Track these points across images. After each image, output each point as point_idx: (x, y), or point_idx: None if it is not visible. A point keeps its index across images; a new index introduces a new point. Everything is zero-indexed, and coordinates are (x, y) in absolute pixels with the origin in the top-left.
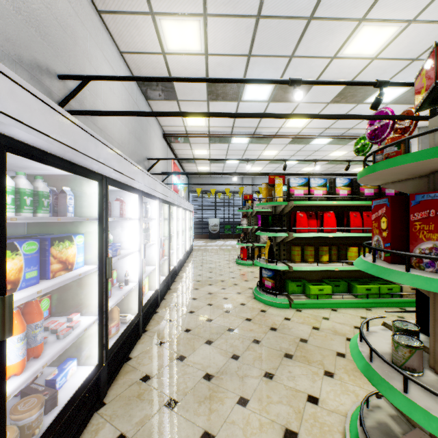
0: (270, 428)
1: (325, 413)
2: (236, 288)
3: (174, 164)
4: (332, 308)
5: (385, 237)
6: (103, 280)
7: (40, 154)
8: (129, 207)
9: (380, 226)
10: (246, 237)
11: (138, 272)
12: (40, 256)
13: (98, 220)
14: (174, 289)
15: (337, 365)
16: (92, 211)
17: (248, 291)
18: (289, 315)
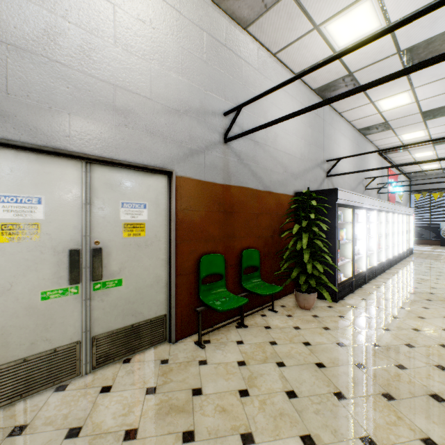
0: (437, 314)
1: None
2: None
3: (389, 172)
4: None
5: None
6: (353, 246)
7: (341, 205)
8: (359, 216)
9: None
10: None
11: (365, 249)
12: None
13: (352, 223)
14: (388, 272)
15: None
16: (348, 220)
17: None
18: None
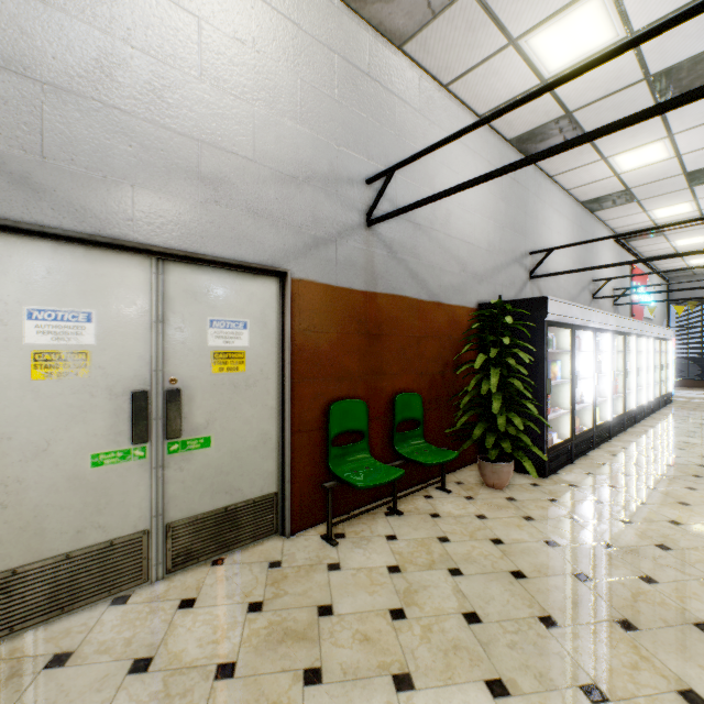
0: None
1: None
2: None
3: (633, 270)
4: None
5: None
6: (572, 389)
7: (554, 323)
8: (582, 341)
9: None
10: None
11: (592, 395)
12: None
13: (570, 352)
14: (630, 431)
15: None
16: (565, 347)
17: None
18: None
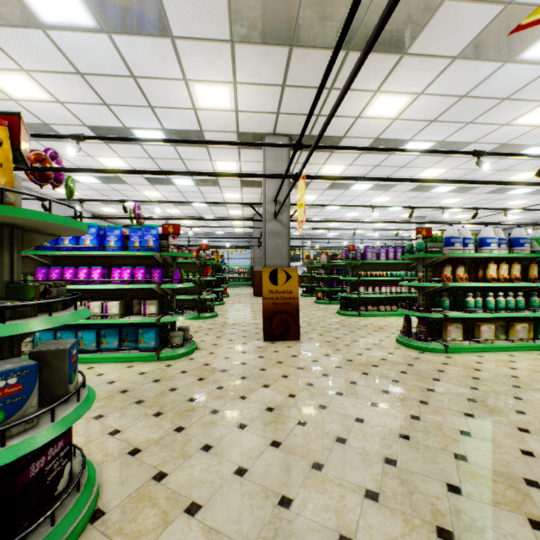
0: None
1: None
2: None
3: None
4: None
5: None
6: None
7: None
8: None
9: None
10: None
11: None
12: None
13: None
14: None
15: None
16: None
17: None
18: None
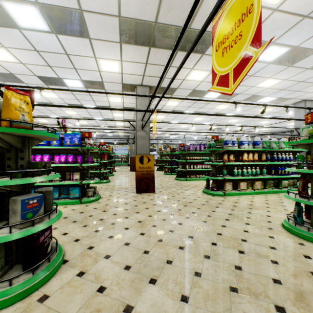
0: None
1: None
2: None
3: None
4: None
5: None
6: None
7: None
8: None
9: None
10: None
11: None
12: None
13: None
14: None
15: None
16: None
17: None
18: None
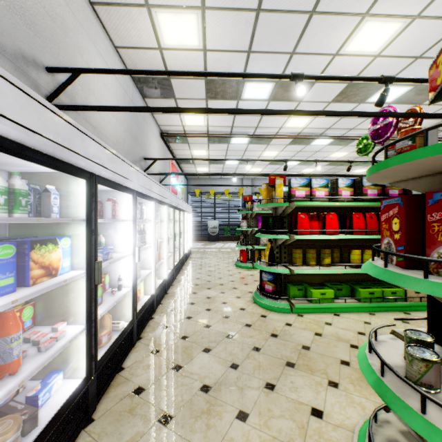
0: None
1: (330, 427)
2: (235, 292)
3: (172, 165)
4: (335, 312)
5: (398, 239)
6: (92, 286)
7: (14, 146)
8: (122, 207)
9: (391, 227)
10: (245, 240)
11: (132, 277)
12: (18, 261)
13: (86, 221)
14: (171, 293)
15: (342, 374)
16: (80, 212)
17: (248, 295)
18: (290, 320)
